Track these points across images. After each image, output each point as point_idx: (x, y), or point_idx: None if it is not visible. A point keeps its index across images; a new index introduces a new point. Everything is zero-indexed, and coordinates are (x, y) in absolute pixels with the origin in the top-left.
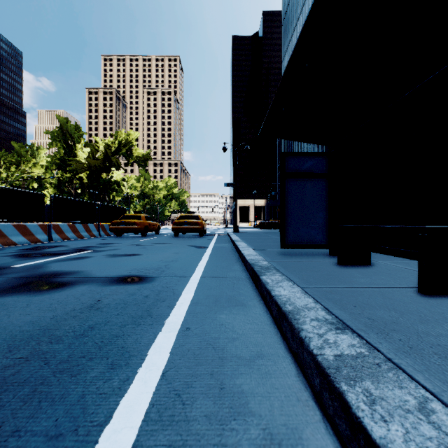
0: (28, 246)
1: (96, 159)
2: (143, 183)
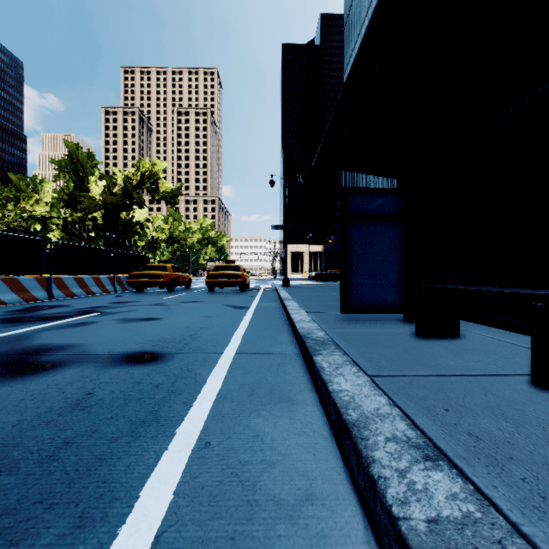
0: (19, 307)
1: (113, 195)
2: (172, 224)
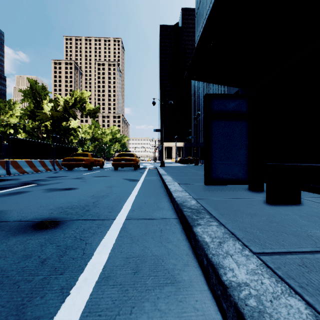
0: None
1: (57, 112)
2: (93, 129)
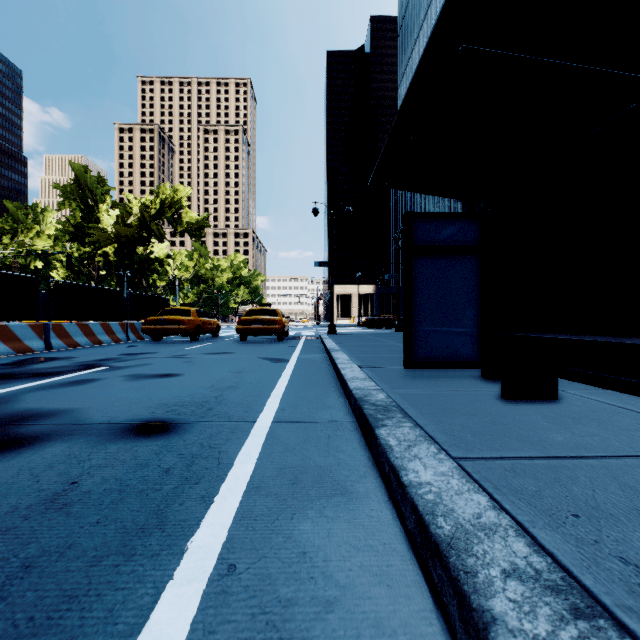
0: (8, 359)
1: (128, 227)
2: (197, 261)
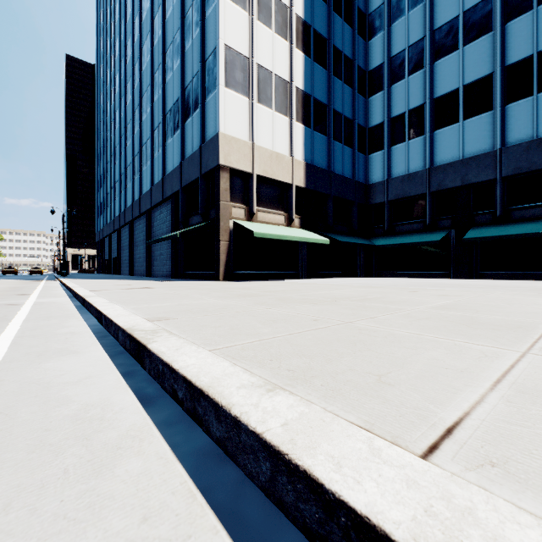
0: None
1: None
2: None
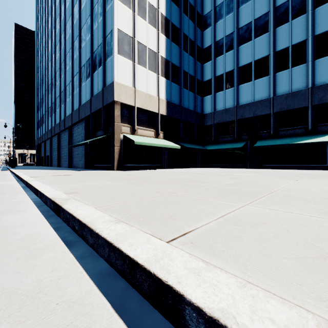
0: None
1: None
2: None
